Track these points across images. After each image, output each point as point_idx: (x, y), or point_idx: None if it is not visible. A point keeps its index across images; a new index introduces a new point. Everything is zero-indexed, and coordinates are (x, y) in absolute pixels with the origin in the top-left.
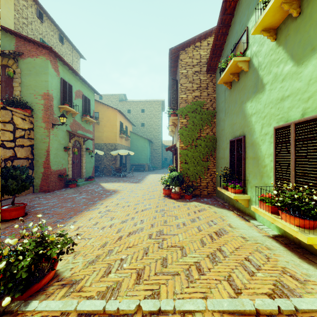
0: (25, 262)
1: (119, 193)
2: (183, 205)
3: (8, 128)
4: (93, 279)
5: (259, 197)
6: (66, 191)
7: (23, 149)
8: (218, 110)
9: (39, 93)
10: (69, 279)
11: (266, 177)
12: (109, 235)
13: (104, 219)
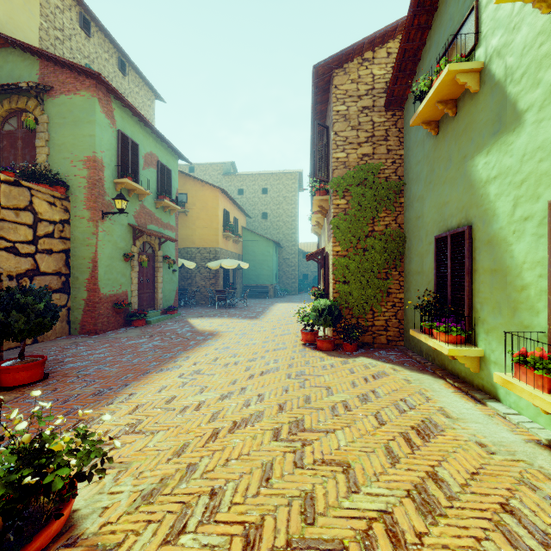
0: None
1: (220, 338)
2: (341, 363)
3: (24, 219)
4: (144, 547)
5: (515, 355)
6: (127, 333)
7: (51, 258)
8: (409, 179)
9: (80, 158)
10: (92, 541)
11: (527, 312)
12: (194, 425)
13: (187, 390)
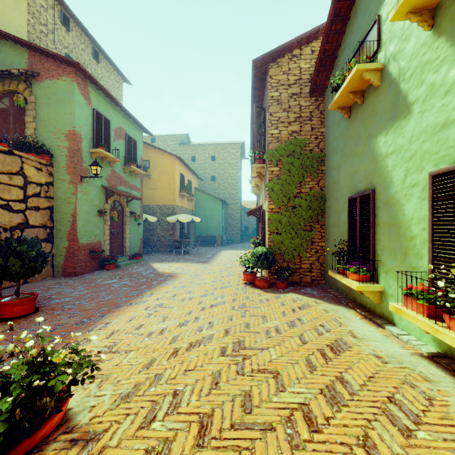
0: (3, 404)
1: (178, 279)
2: (274, 298)
3: (16, 182)
4: (125, 431)
5: (404, 289)
6: (101, 275)
7: (38, 213)
8: (328, 152)
9: (62, 132)
10: (85, 429)
11: (414, 256)
12: (159, 346)
13: (152, 320)
